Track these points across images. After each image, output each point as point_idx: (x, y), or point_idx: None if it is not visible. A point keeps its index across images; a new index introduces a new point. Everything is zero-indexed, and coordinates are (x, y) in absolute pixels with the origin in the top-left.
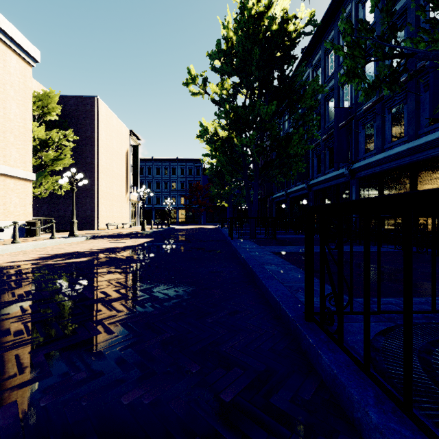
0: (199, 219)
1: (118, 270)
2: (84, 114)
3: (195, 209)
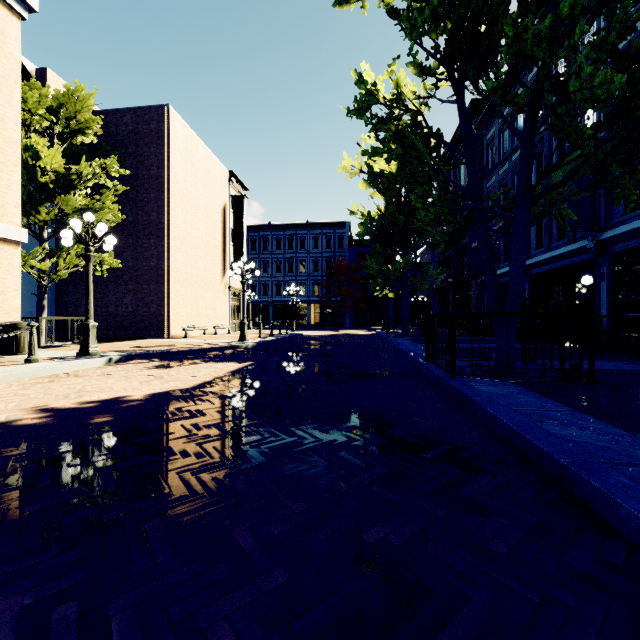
0: (342, 320)
1: None
2: (147, 138)
3: (336, 303)
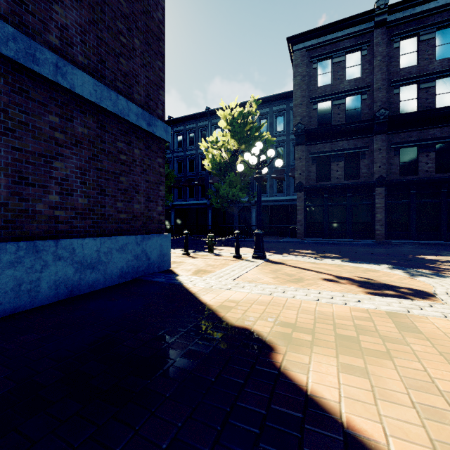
0: None
1: None
2: None
3: None
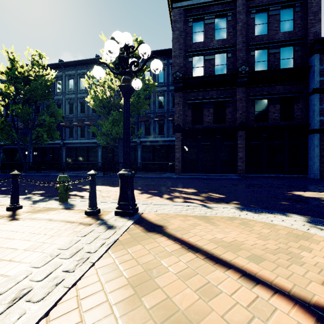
0: None
1: (41, 181)
2: None
3: None
